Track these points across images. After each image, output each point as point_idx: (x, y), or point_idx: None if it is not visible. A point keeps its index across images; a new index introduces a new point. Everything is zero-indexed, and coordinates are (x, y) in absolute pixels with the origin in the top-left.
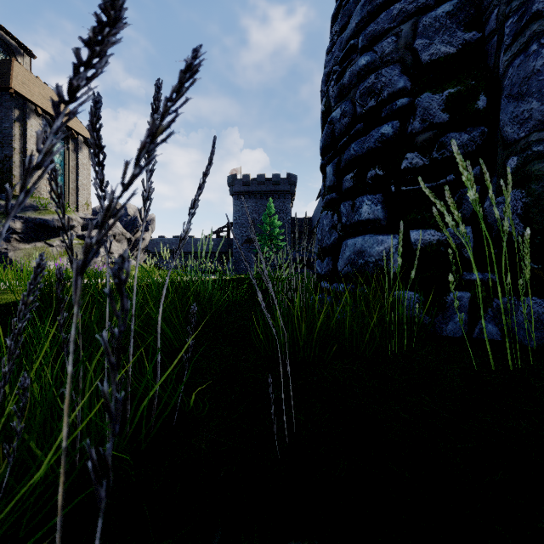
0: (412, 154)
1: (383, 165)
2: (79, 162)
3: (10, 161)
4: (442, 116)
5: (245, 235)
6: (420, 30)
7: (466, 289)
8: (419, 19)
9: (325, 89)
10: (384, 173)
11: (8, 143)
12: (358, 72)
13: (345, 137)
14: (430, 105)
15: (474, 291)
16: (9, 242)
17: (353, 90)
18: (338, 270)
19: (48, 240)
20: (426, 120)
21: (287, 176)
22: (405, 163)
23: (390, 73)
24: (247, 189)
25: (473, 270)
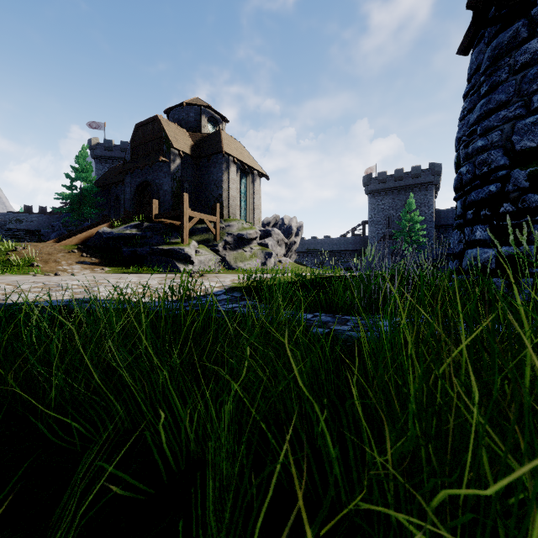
0: (506, 204)
1: (490, 208)
2: (255, 190)
3: (222, 198)
4: (524, 184)
5: (381, 233)
6: (515, 130)
7: (531, 277)
8: (515, 123)
9: (457, 147)
10: (490, 214)
11: (221, 186)
12: (476, 149)
13: (469, 185)
14: (518, 177)
15: (535, 278)
16: (226, 250)
17: (474, 157)
18: (462, 268)
19: (243, 248)
20: (515, 185)
21: (430, 166)
22: (502, 209)
23: (496, 154)
24: (383, 187)
25: (534, 268)
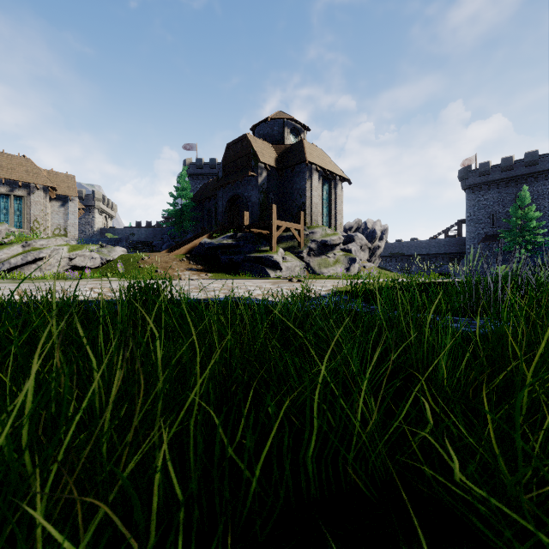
0: None
1: None
2: (336, 195)
3: (305, 206)
4: None
5: (482, 233)
6: None
7: None
8: None
9: None
10: None
11: (304, 194)
12: None
13: None
14: None
15: None
16: (310, 256)
17: None
18: None
19: (327, 254)
20: None
21: None
22: None
23: None
24: (486, 180)
25: None
